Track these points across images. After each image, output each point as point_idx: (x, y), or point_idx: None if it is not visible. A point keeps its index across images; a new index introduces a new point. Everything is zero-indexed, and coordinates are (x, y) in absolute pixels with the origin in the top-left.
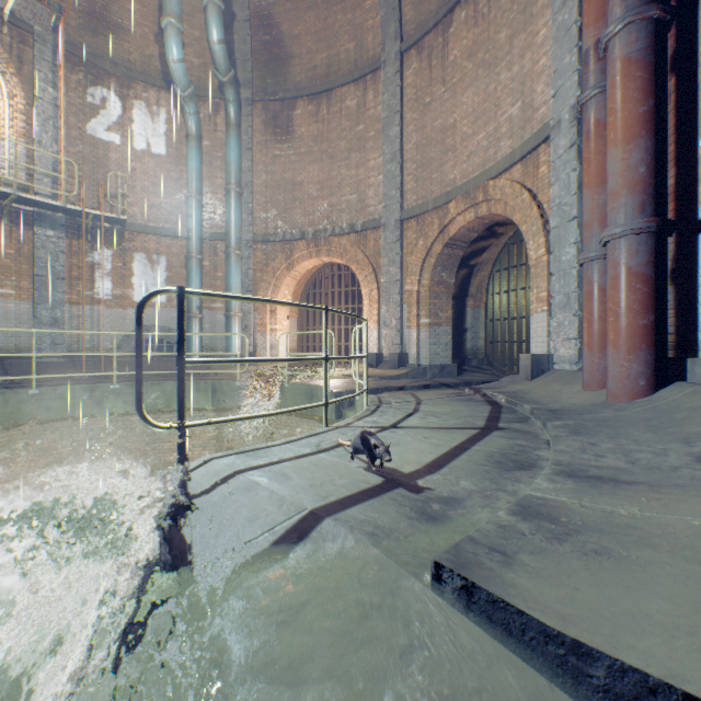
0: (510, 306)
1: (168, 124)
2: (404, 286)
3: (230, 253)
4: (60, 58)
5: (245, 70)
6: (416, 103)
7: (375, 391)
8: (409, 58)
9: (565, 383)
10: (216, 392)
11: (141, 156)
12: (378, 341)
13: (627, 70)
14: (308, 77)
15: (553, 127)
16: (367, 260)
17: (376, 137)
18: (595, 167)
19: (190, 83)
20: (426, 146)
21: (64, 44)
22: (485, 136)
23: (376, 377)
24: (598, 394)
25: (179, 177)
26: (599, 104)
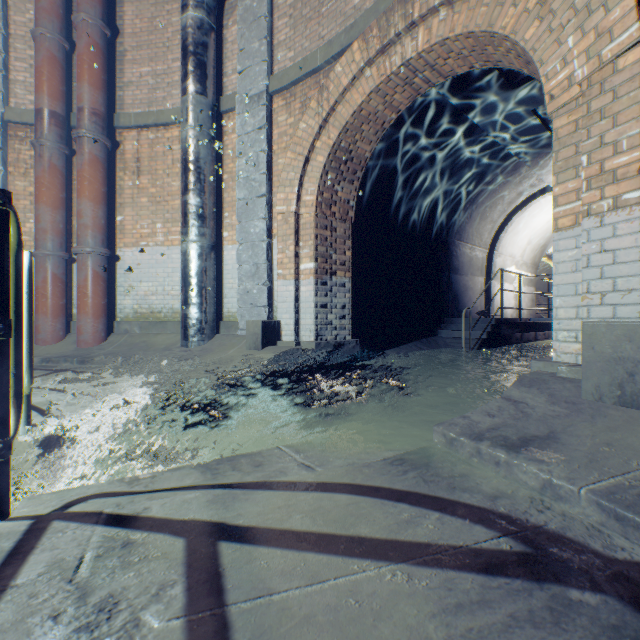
0: None
1: None
2: None
3: None
4: None
5: None
6: None
7: None
8: None
9: None
10: None
11: None
12: None
13: (98, 164)
14: None
15: None
16: None
17: None
18: (54, 195)
19: None
20: None
21: None
22: None
23: None
24: (64, 346)
25: None
26: (58, 155)
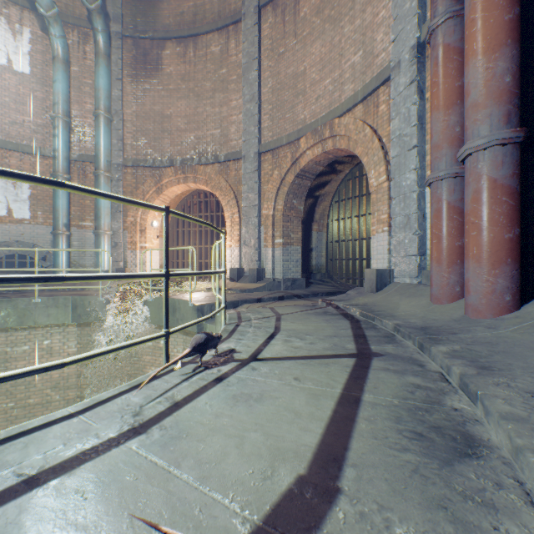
0: (347, 230)
1: (32, 44)
2: (262, 210)
3: (99, 174)
4: None
5: (115, 5)
6: (272, 52)
7: (235, 304)
8: (265, 13)
9: (410, 296)
10: (76, 308)
11: (1, 71)
12: (239, 258)
13: None
14: (176, 21)
15: (394, 67)
16: (229, 187)
17: (237, 80)
18: (445, 89)
19: (53, 3)
20: (280, 90)
21: None
22: (331, 81)
23: (237, 290)
24: (452, 308)
25: (44, 98)
26: (450, 29)
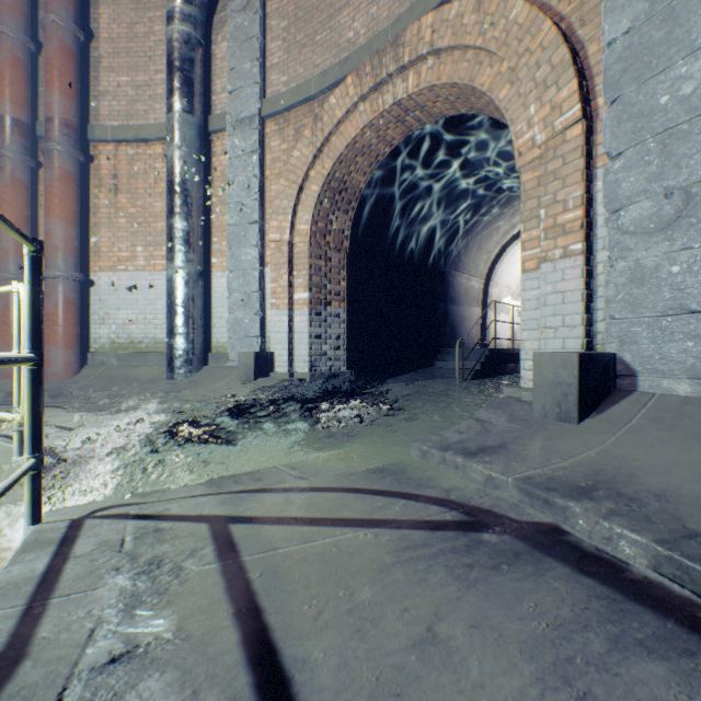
0: None
1: None
2: None
3: None
4: None
5: None
6: None
7: None
8: None
9: None
10: None
11: None
12: None
13: (70, 180)
14: None
15: None
16: None
17: None
18: (18, 212)
19: None
20: None
21: None
22: None
23: None
24: None
25: None
26: (22, 168)
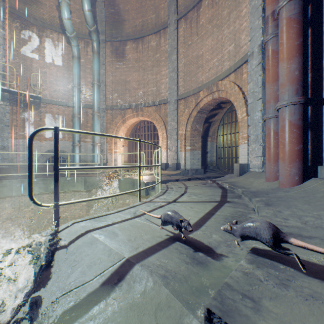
0: (228, 141)
1: (63, 50)
2: (178, 131)
3: (94, 114)
4: (6, 14)
5: (102, 26)
6: (184, 44)
7: (164, 181)
8: (181, 23)
9: (256, 178)
10: (86, 182)
11: (49, 65)
12: (166, 157)
13: (289, 23)
14: (132, 30)
15: (250, 55)
16: (161, 118)
17: (165, 60)
18: (272, 72)
19: (74, 30)
20: (189, 64)
21: (8, 7)
22: (217, 60)
23: (165, 175)
24: (274, 183)
25: (68, 77)
26: (274, 42)
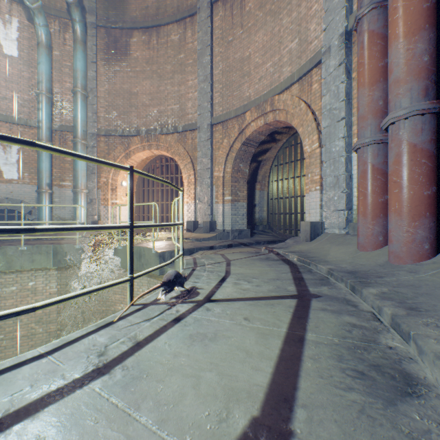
0: (284, 189)
1: (20, 31)
2: (214, 172)
3: (77, 142)
4: None
5: (91, 0)
6: (222, 40)
7: (192, 251)
8: (217, 8)
9: (340, 244)
10: (57, 254)
11: None
12: (194, 212)
13: None
14: (142, 14)
15: (325, 52)
16: (186, 153)
17: (193, 63)
18: (370, 69)
19: None
20: (229, 71)
21: None
22: (272, 64)
23: (193, 239)
24: (376, 255)
25: (30, 77)
26: (374, 18)
